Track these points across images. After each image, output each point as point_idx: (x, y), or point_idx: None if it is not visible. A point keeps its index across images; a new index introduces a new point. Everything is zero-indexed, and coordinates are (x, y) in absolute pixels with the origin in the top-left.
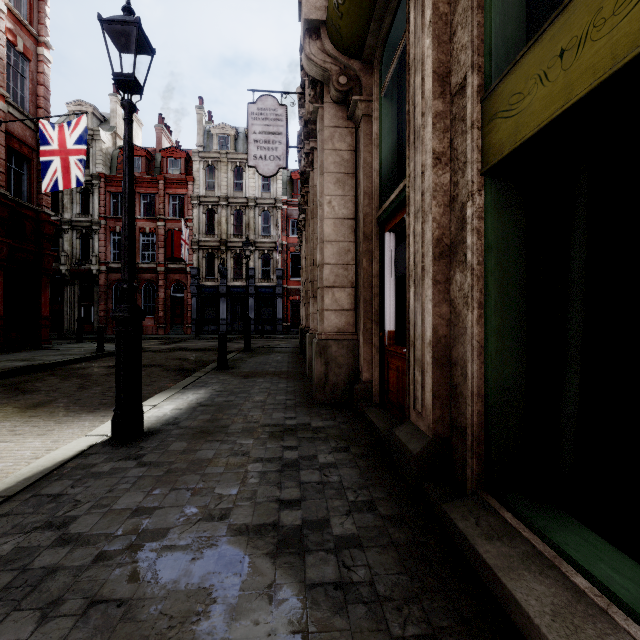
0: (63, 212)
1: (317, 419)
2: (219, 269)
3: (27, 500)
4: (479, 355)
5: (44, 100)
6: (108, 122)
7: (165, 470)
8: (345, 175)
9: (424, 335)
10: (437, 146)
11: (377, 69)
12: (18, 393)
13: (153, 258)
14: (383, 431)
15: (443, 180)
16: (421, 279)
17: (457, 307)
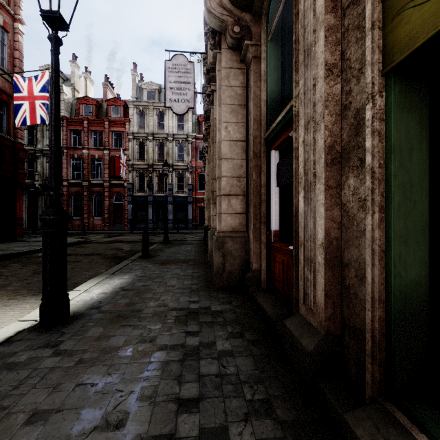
0: (37, 144)
1: (216, 303)
2: (147, 184)
3: None
4: (380, 260)
5: (19, 61)
6: (69, 80)
7: (76, 360)
8: (238, 106)
9: (315, 237)
10: (329, 58)
11: (264, 18)
12: None
13: (101, 176)
14: (272, 316)
15: (335, 90)
16: (312, 185)
17: (350, 211)
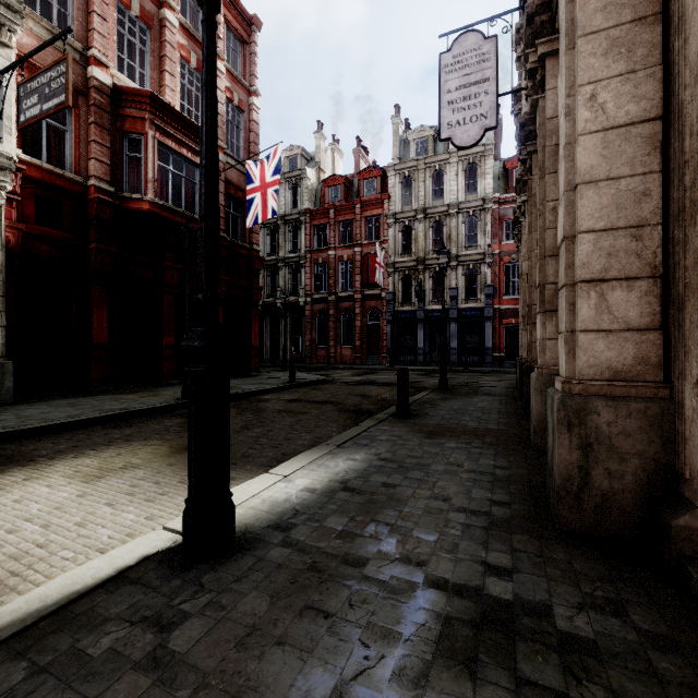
0: (278, 251)
1: (568, 596)
2: (415, 291)
3: None
4: None
5: (254, 145)
6: (313, 160)
7: None
8: (633, 25)
9: None
10: None
11: None
12: None
13: (350, 286)
14: None
15: None
16: None
17: None
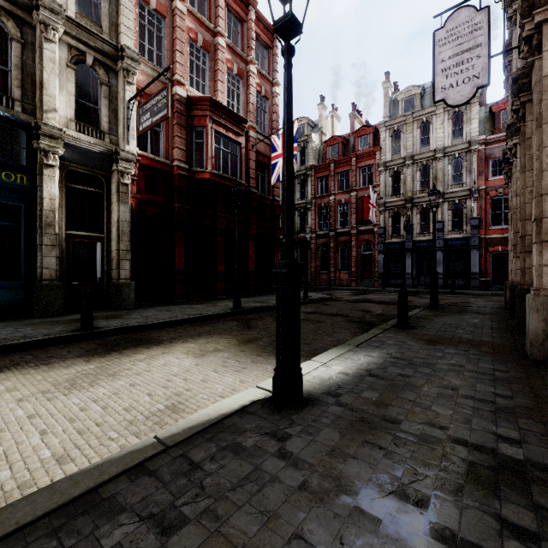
0: None
1: None
2: (404, 226)
3: (175, 459)
4: None
5: (275, 123)
6: (317, 126)
7: (300, 479)
8: None
9: None
10: None
11: None
12: (245, 328)
13: (347, 223)
14: None
15: None
16: None
17: None
